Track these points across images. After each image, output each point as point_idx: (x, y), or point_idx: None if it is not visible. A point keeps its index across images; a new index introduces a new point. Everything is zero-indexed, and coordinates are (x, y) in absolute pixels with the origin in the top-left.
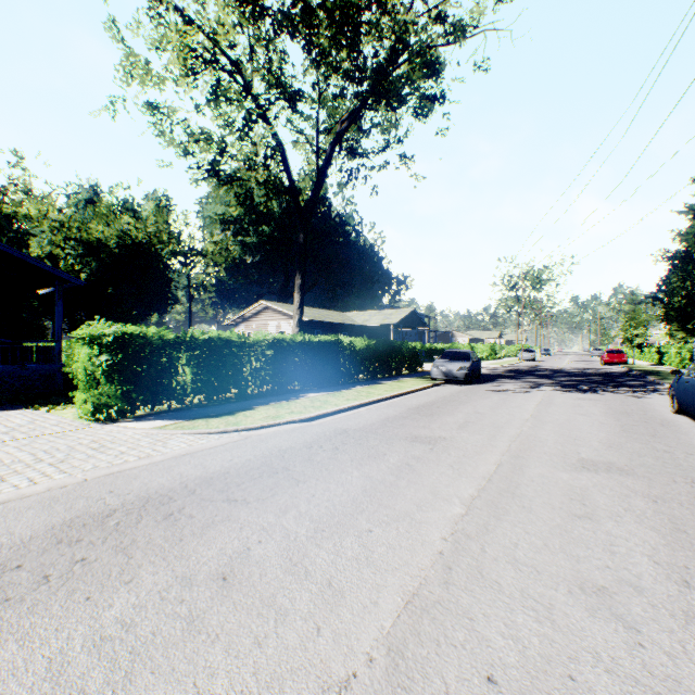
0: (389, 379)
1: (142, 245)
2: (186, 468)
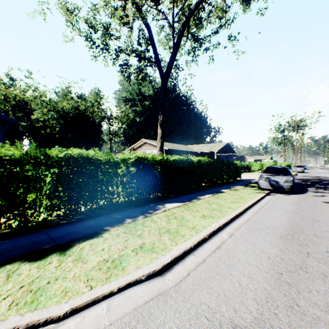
0: (224, 187)
1: (85, 113)
2: None
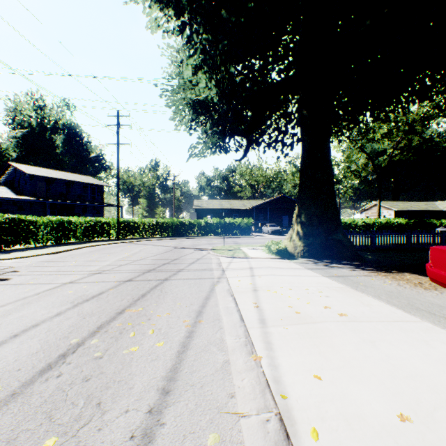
0: None
1: None
2: None
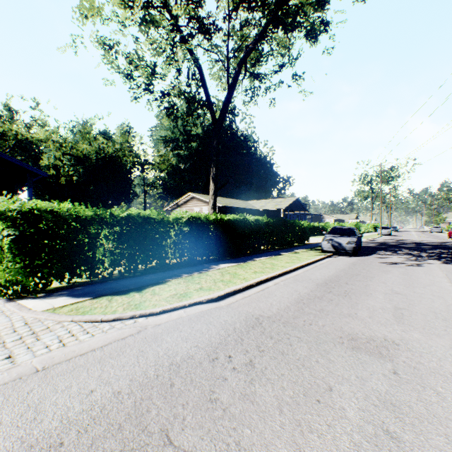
0: (285, 250)
1: (112, 158)
2: (2, 420)
